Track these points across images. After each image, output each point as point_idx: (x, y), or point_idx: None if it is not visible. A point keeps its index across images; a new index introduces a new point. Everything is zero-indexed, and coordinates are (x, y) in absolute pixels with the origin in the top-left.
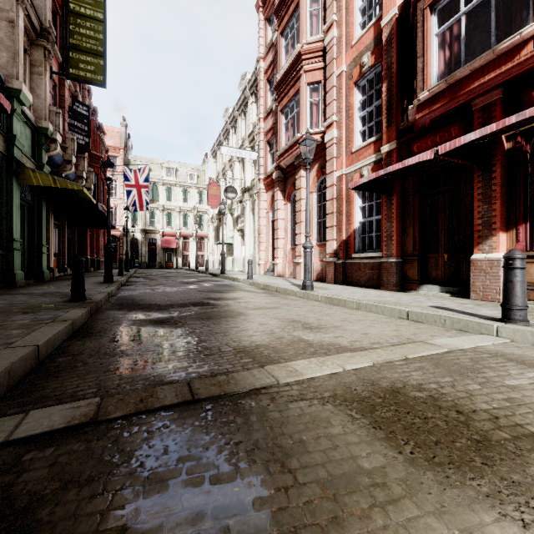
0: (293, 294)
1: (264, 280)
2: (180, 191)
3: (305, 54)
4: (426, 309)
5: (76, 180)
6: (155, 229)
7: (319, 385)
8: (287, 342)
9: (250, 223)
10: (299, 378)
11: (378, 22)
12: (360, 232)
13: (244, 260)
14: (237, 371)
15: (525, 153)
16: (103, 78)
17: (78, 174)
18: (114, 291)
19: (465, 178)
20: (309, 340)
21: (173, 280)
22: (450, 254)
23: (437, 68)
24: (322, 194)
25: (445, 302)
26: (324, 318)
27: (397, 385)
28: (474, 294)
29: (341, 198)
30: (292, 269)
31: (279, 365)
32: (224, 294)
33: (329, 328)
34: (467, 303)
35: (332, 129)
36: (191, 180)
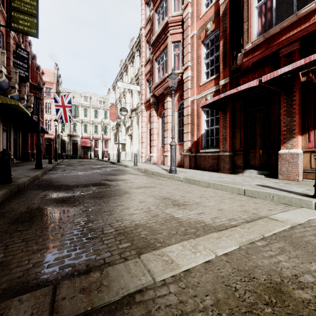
0: (163, 176)
1: (144, 166)
2: (93, 111)
3: (171, 23)
4: (256, 188)
5: (19, 100)
6: (77, 134)
7: (197, 284)
8: (161, 220)
9: (136, 130)
10: (176, 272)
11: (217, 2)
12: (205, 136)
13: (132, 154)
14: (113, 262)
15: (314, 84)
16: (36, 31)
17: (21, 96)
18: (40, 175)
19: (274, 101)
20: (178, 218)
21: (84, 167)
22: (264, 149)
23: (257, 28)
24: (181, 112)
25: (264, 181)
26: (186, 195)
27: (274, 278)
28: (281, 175)
29: (193, 114)
30: (162, 159)
31: (155, 252)
32: (117, 176)
33: (192, 204)
34: (279, 182)
35: (188, 71)
36: (100, 104)
